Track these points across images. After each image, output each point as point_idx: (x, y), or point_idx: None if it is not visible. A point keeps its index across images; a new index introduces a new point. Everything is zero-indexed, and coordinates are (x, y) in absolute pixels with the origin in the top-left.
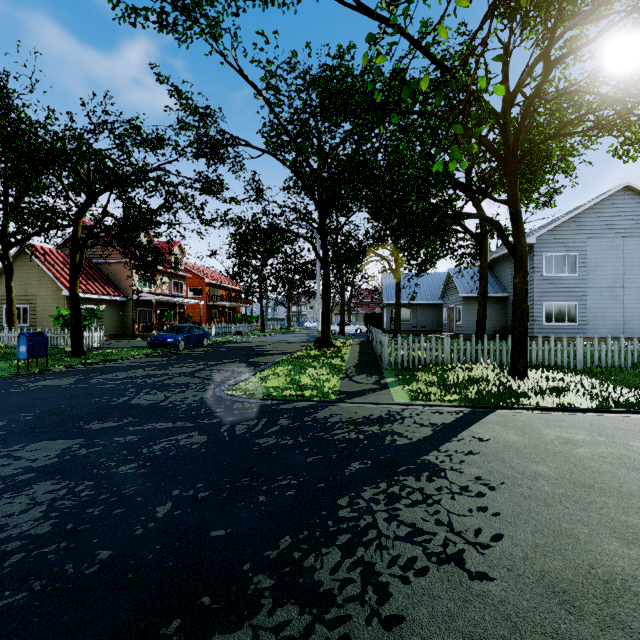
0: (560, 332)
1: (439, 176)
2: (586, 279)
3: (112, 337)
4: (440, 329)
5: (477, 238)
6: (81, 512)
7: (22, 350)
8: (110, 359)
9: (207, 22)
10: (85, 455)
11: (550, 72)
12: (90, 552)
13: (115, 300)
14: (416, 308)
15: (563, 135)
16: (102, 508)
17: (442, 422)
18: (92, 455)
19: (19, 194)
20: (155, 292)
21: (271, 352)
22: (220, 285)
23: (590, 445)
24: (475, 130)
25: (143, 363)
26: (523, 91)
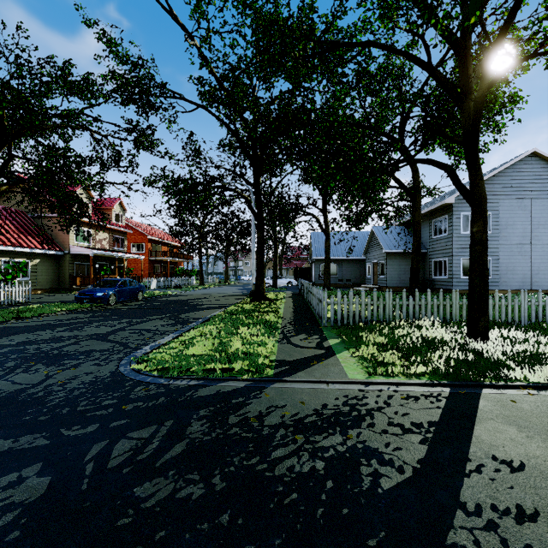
0: None
1: None
2: (498, 236)
3: (47, 291)
4: (363, 282)
5: (411, 192)
6: None
7: None
8: (25, 316)
9: None
10: None
11: None
12: None
13: (51, 254)
14: (342, 263)
15: (544, 53)
16: None
17: (428, 420)
18: None
19: None
20: (94, 247)
21: (205, 306)
22: (162, 242)
23: None
24: None
25: (59, 321)
26: (482, 16)
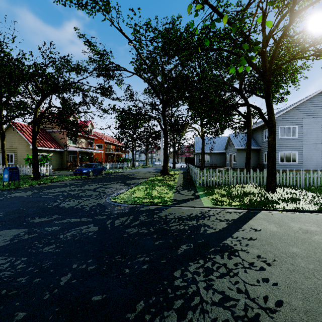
0: (288, 167)
1: (233, 75)
2: (302, 139)
3: (56, 169)
4: (224, 165)
5: (245, 117)
6: (14, 280)
7: (5, 177)
8: (53, 181)
9: (103, 4)
10: (26, 239)
11: (293, 20)
12: (11, 313)
13: (58, 151)
14: (212, 155)
15: (297, 58)
16: (27, 277)
17: (232, 218)
18: (30, 239)
19: (8, 96)
20: (78, 146)
21: (137, 177)
22: (112, 143)
23: (321, 234)
24: (254, 48)
25: (70, 183)
26: (273, 36)
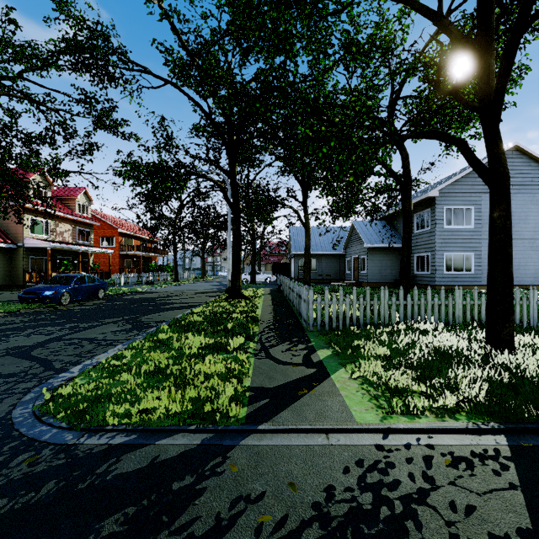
0: (458, 281)
1: None
2: (481, 231)
3: None
4: (342, 278)
5: (401, 180)
6: None
7: None
8: None
9: None
10: None
11: None
12: None
13: (0, 247)
14: (321, 258)
15: None
16: None
17: (516, 527)
18: None
19: None
20: (54, 239)
21: (174, 305)
22: (134, 235)
23: None
24: None
25: None
26: None
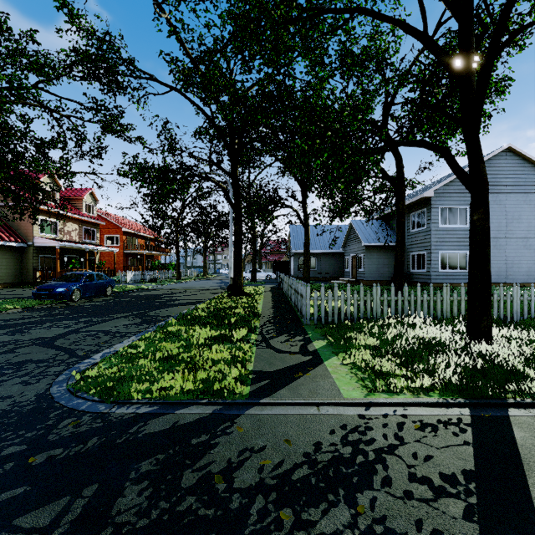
0: (453, 278)
1: None
2: None
3: (8, 285)
4: (341, 275)
5: (395, 182)
6: None
7: None
8: None
9: None
10: None
11: None
12: None
13: (12, 246)
14: (320, 256)
15: None
16: None
17: (461, 469)
18: None
19: None
20: (62, 239)
21: (178, 302)
22: (138, 234)
23: None
24: None
25: (5, 321)
26: None
